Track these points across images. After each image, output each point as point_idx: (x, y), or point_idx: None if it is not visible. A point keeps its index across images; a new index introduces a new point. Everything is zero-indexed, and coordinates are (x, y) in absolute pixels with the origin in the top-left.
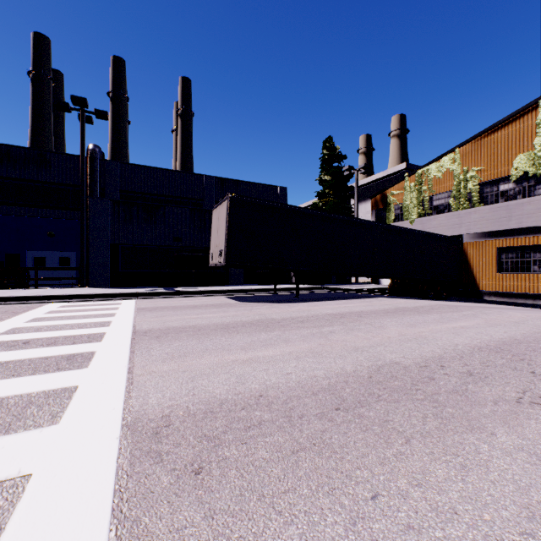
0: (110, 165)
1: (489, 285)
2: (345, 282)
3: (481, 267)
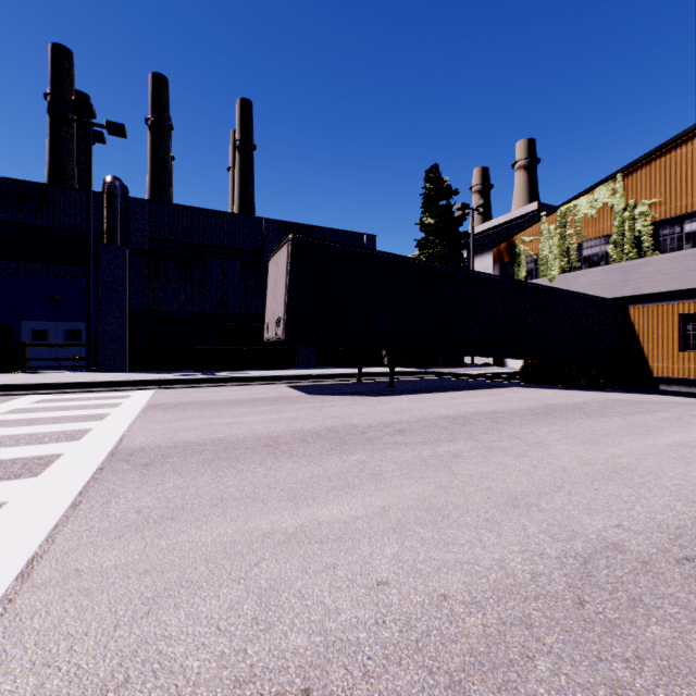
0: (135, 204)
1: (669, 368)
2: (457, 364)
3: (656, 343)
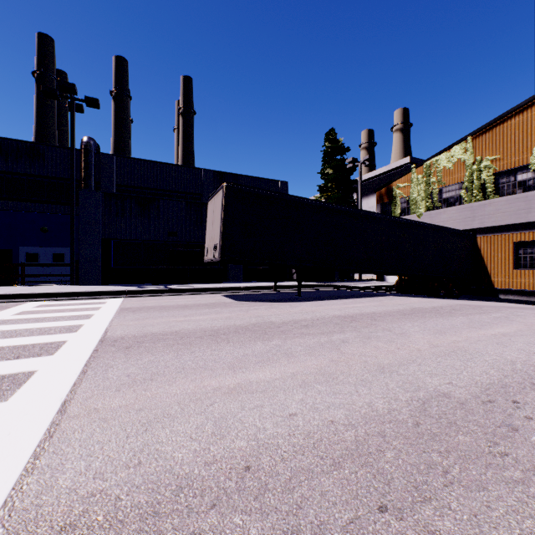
0: (105, 158)
1: (506, 282)
2: (348, 279)
3: (496, 263)
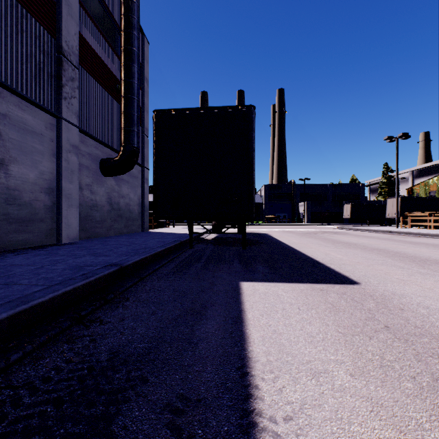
0: (297, 185)
1: None
2: (391, 224)
3: None
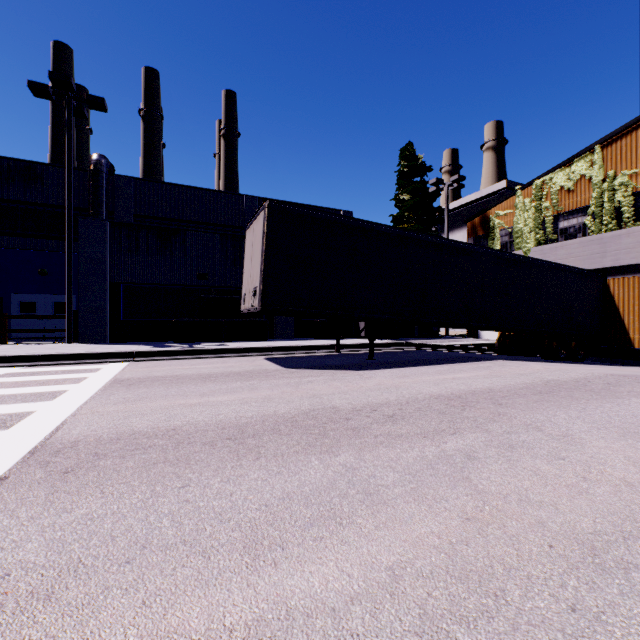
0: (120, 181)
1: None
2: (431, 335)
3: (637, 314)
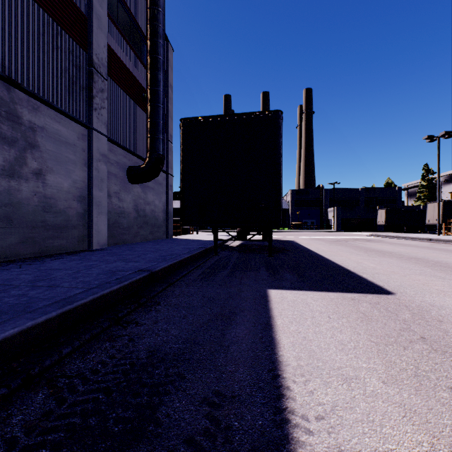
0: (326, 190)
1: None
2: (432, 231)
3: None
